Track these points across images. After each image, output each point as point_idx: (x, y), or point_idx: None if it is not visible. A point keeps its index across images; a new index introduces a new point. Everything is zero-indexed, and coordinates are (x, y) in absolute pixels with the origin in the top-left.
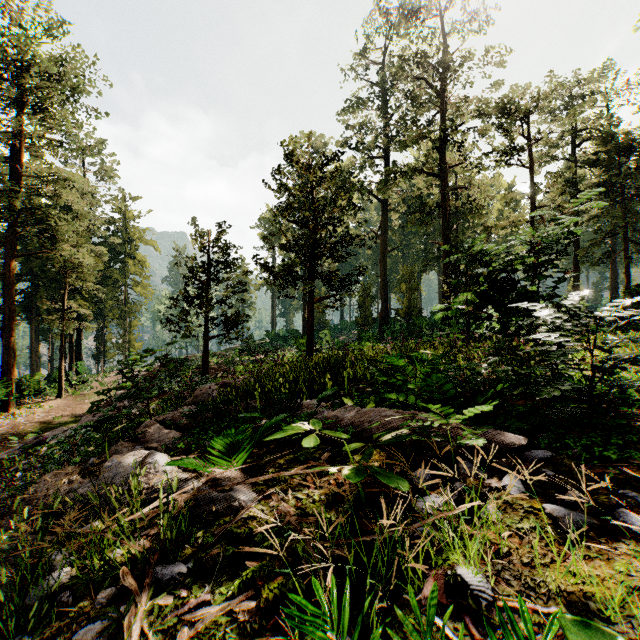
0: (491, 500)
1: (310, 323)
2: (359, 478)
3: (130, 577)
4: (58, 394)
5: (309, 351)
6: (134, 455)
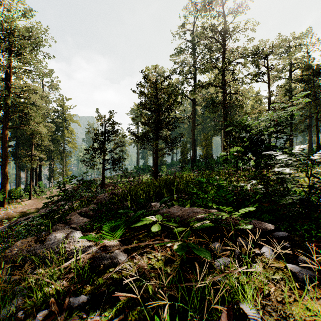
0: (258, 263)
1: (156, 162)
2: (183, 250)
3: (55, 304)
4: (29, 198)
5: (155, 176)
6: (63, 232)
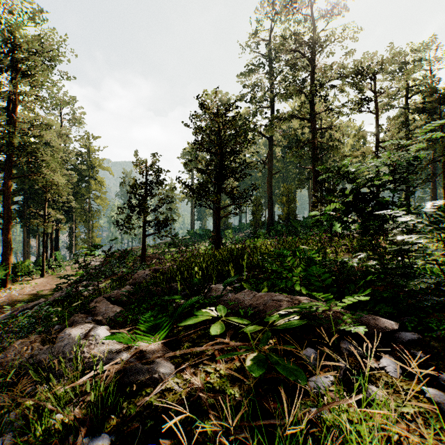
0: (380, 388)
1: (218, 225)
2: (261, 368)
3: None
4: (41, 274)
5: (217, 245)
6: (82, 328)
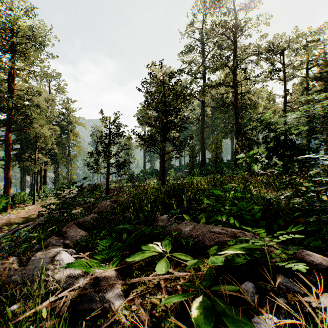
0: None
1: (163, 166)
2: (209, 323)
3: None
4: (33, 202)
5: (163, 181)
6: (51, 252)
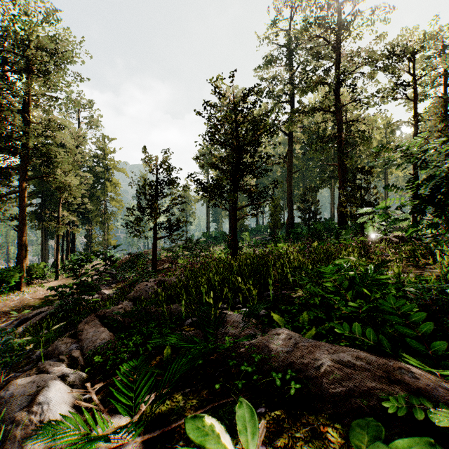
0: None
1: (234, 228)
2: None
3: None
4: (55, 277)
5: (233, 250)
6: (38, 379)
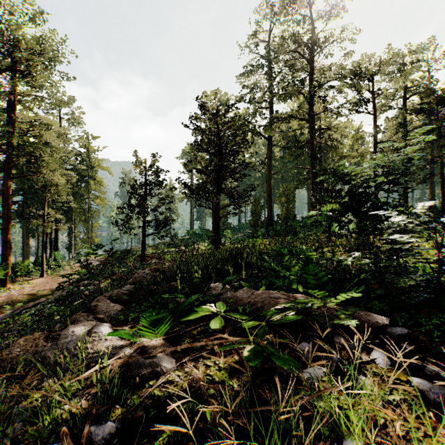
0: (368, 377)
1: (217, 225)
2: (257, 358)
3: (68, 437)
4: (41, 274)
5: (216, 245)
6: (85, 325)
